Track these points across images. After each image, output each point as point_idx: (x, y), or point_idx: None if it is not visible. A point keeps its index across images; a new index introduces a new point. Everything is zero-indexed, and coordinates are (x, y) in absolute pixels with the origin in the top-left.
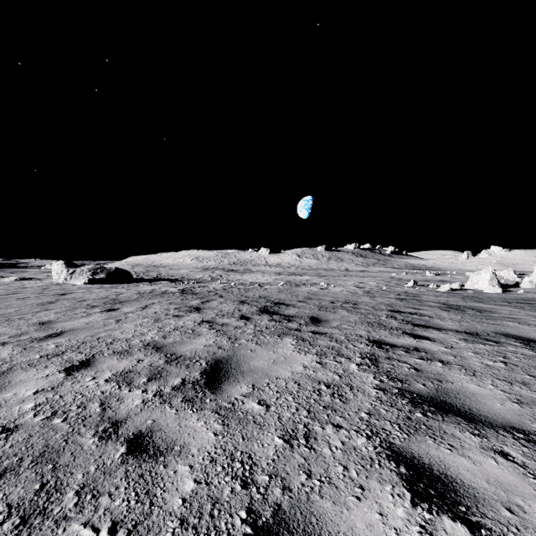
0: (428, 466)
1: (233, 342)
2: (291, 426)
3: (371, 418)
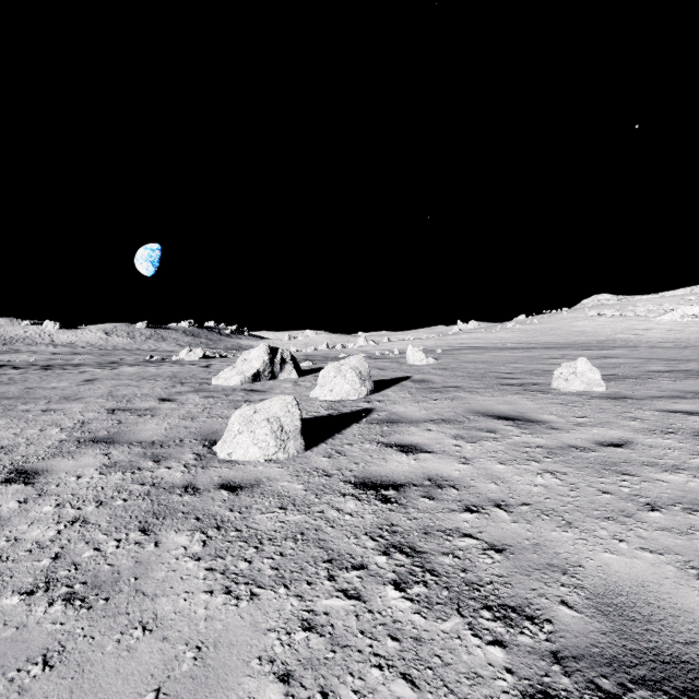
0: None
1: None
2: None
3: None
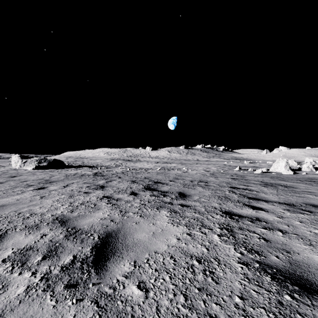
0: None
1: (123, 214)
2: None
3: (245, 304)
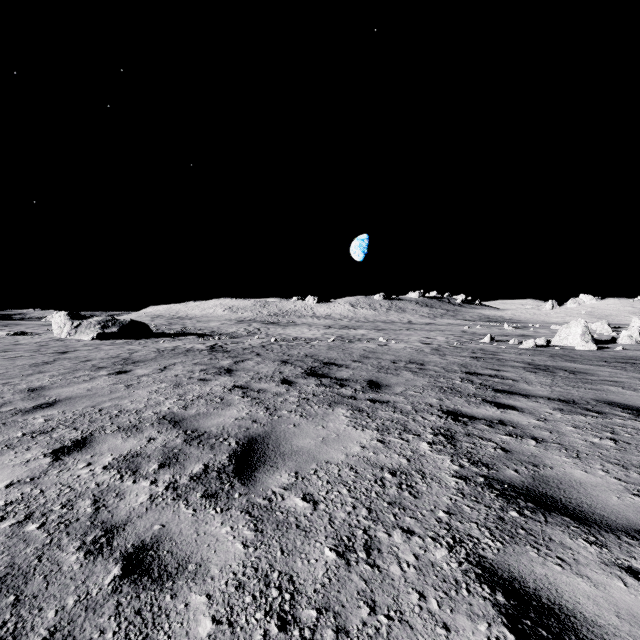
0: (534, 592)
1: (271, 413)
2: (347, 532)
3: (452, 519)
